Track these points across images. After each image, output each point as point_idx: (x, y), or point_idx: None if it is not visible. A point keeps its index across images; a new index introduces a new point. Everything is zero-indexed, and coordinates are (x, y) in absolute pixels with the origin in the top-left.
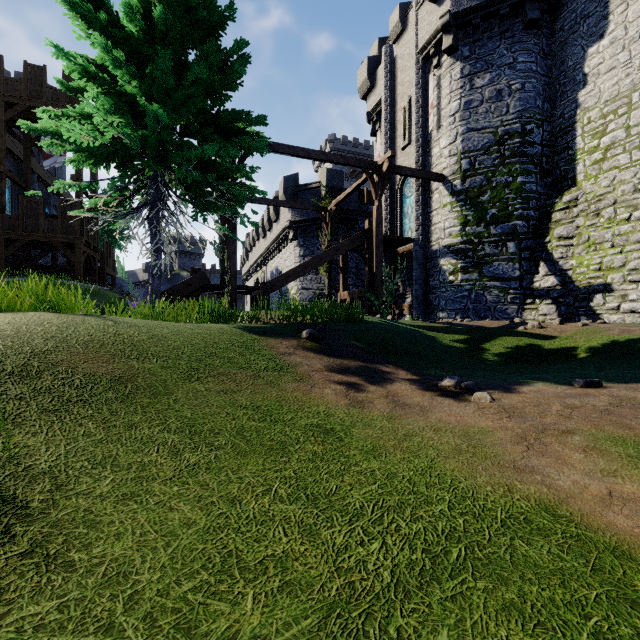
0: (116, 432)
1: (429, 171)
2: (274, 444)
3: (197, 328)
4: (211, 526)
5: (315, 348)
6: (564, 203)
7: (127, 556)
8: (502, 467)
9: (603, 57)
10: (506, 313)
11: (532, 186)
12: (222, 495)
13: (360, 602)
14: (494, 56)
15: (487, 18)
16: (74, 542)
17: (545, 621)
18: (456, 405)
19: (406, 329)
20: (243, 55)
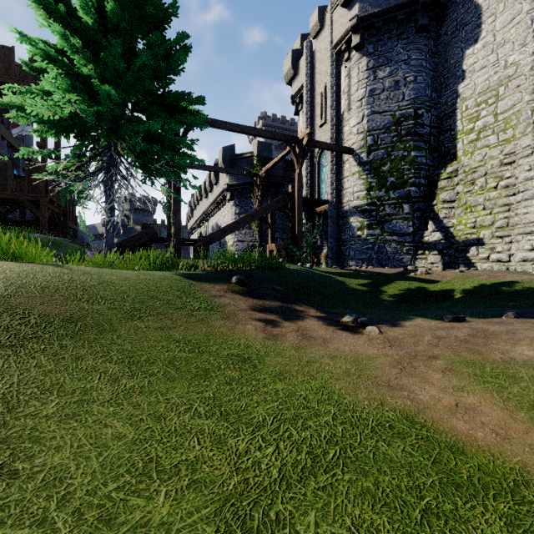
0: (64, 363)
1: (341, 145)
2: (199, 371)
3: (142, 275)
4: (138, 438)
5: (242, 291)
6: (447, 173)
7: (64, 464)
8: (379, 386)
9: (477, 58)
10: (402, 262)
11: (423, 159)
12: (150, 413)
13: (251, 494)
14: (393, 53)
15: (387, 22)
16: (19, 454)
17: (390, 502)
18: (351, 337)
19: (320, 275)
20: (185, 45)
